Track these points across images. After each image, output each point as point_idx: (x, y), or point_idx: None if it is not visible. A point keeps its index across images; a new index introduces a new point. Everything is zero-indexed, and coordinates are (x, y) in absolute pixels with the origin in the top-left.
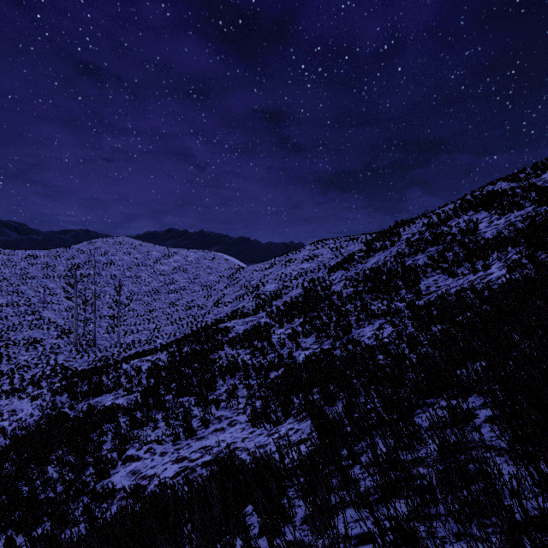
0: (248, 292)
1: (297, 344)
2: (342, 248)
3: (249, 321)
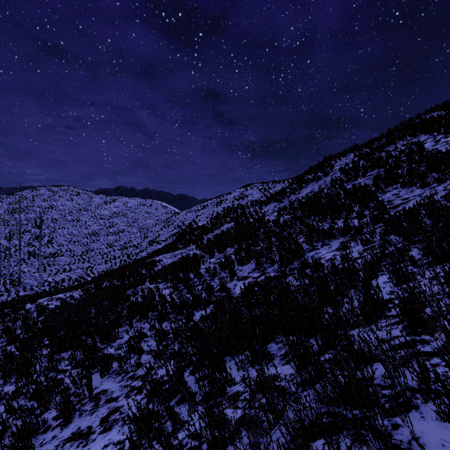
0: (181, 230)
1: (231, 272)
2: (270, 189)
3: (178, 254)
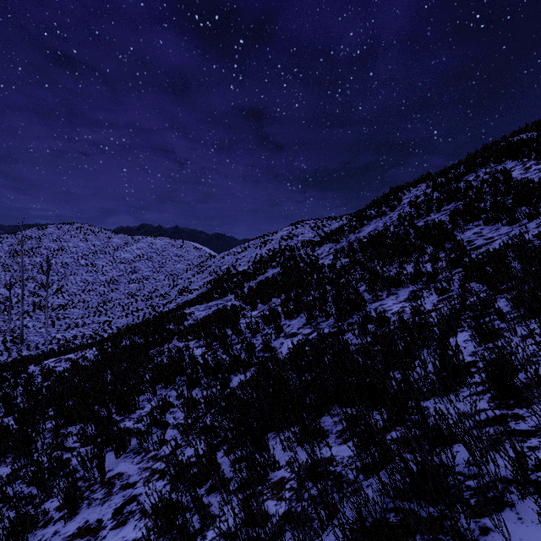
0: (217, 277)
1: (277, 328)
2: (324, 227)
3: (213, 305)
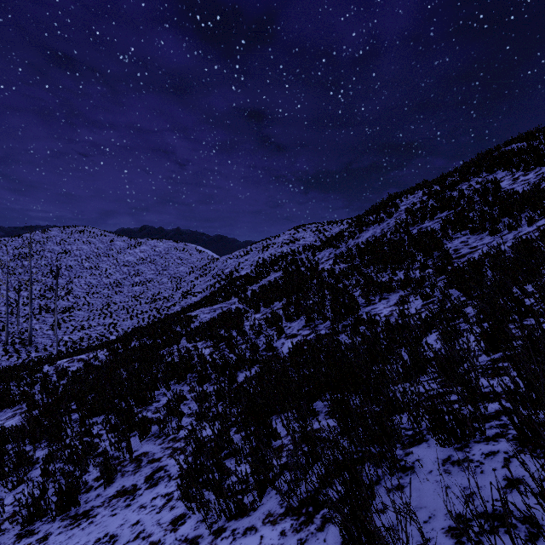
0: (221, 280)
1: (279, 330)
2: (325, 231)
3: (217, 308)
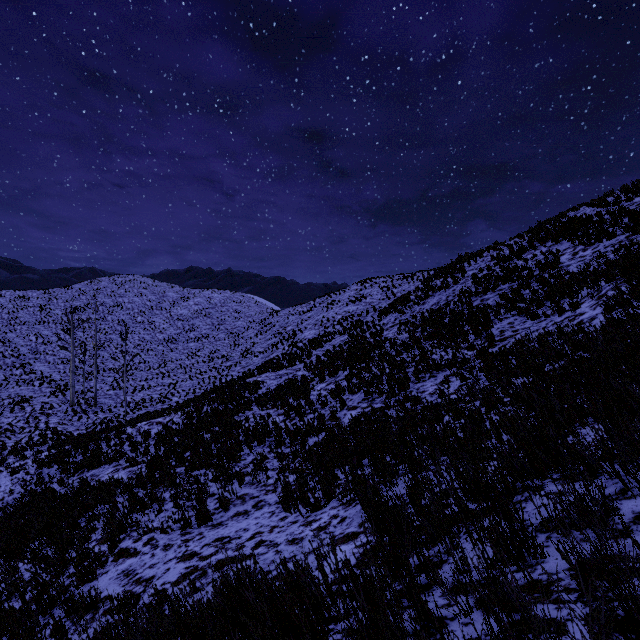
0: (283, 340)
1: (342, 402)
2: (394, 288)
3: (283, 374)
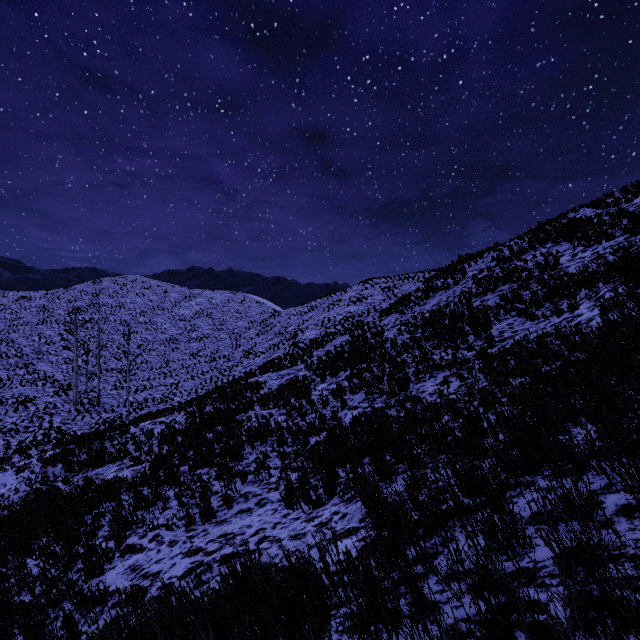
0: (284, 340)
1: (343, 402)
2: (395, 288)
3: (285, 374)
